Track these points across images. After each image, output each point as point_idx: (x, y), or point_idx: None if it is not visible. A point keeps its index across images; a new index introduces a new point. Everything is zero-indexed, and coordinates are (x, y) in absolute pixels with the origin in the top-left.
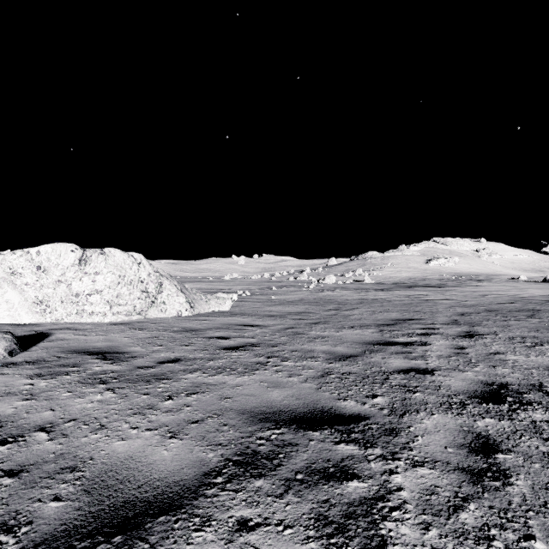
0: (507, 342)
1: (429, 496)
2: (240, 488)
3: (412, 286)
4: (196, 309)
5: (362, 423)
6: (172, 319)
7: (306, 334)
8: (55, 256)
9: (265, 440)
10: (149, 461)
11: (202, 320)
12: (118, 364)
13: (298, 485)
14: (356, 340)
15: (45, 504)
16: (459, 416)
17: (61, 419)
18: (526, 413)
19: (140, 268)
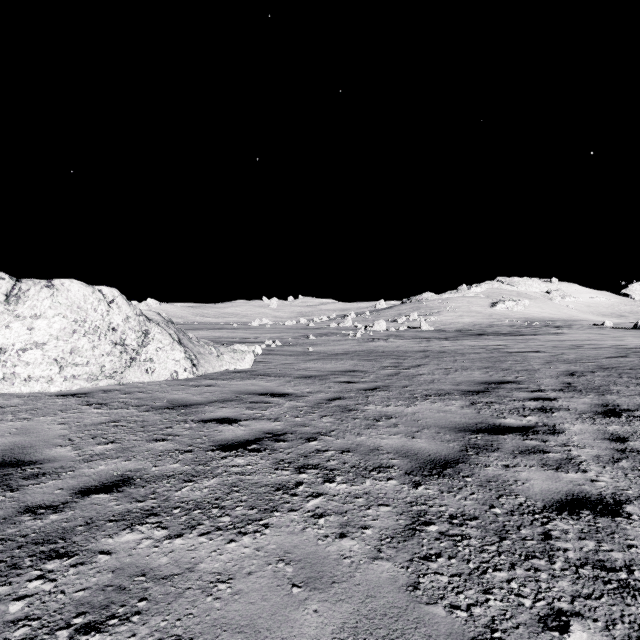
0: None
1: None
2: None
3: (481, 334)
4: (202, 367)
5: None
6: (161, 385)
7: (361, 412)
8: None
9: None
10: None
11: (206, 385)
12: None
13: None
14: (441, 422)
15: None
16: None
17: None
18: None
19: (111, 308)
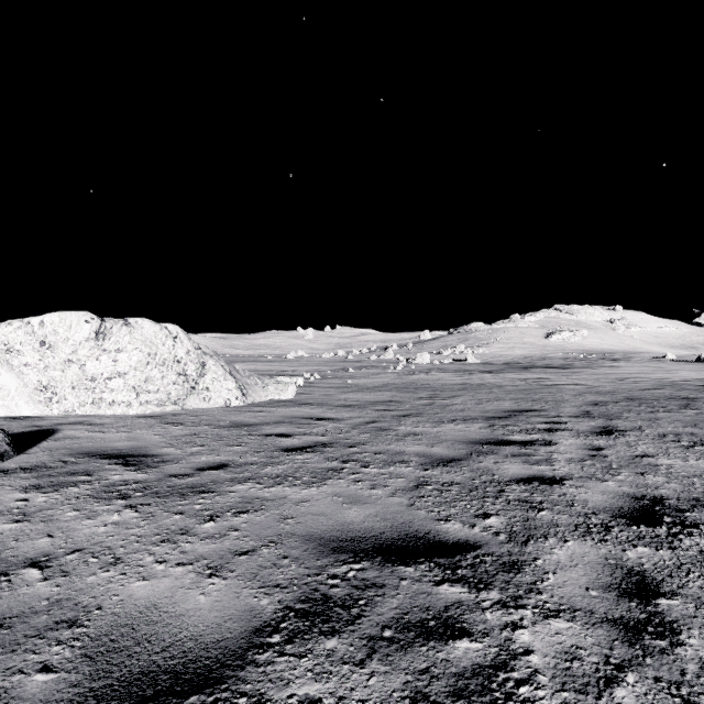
0: (657, 441)
1: (569, 662)
2: (305, 651)
3: (528, 368)
4: (250, 397)
5: (471, 554)
6: (218, 410)
7: (393, 431)
8: (64, 328)
9: (340, 579)
10: (179, 610)
11: (258, 411)
12: (144, 471)
13: (386, 646)
14: (459, 438)
15: (29, 678)
16: (602, 544)
17: (61, 549)
18: (691, 540)
19: (176, 343)
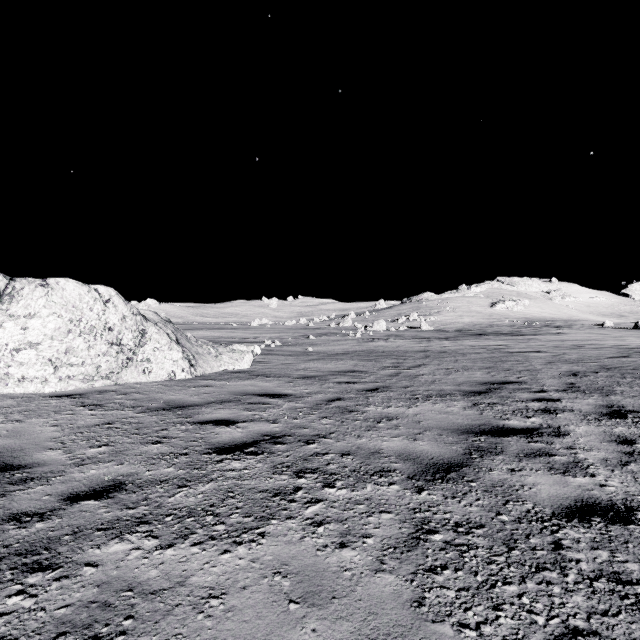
0: None
1: None
2: None
3: (481, 334)
4: (200, 368)
5: None
6: (158, 385)
7: (361, 413)
8: None
9: None
10: None
11: (204, 386)
12: None
13: None
14: (443, 423)
15: None
16: None
17: None
18: None
19: (107, 308)
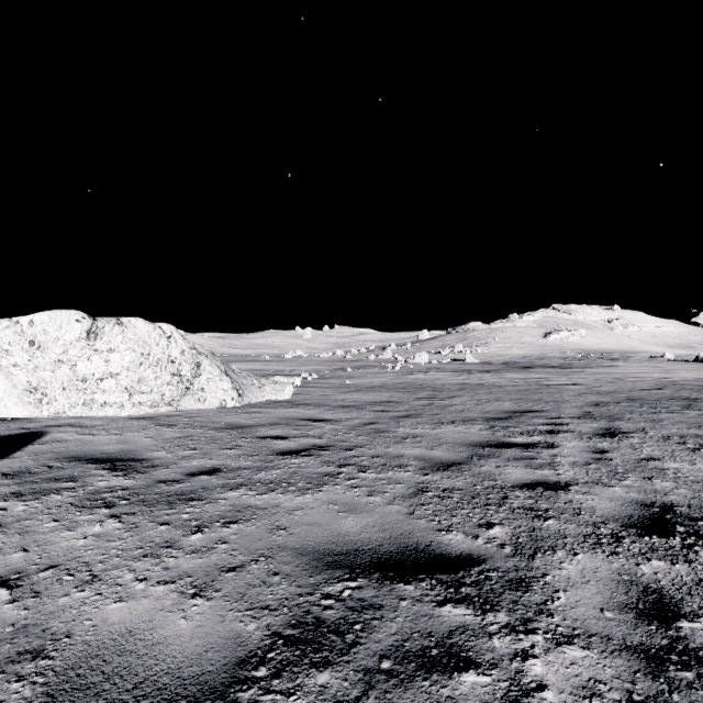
0: (662, 443)
1: (588, 700)
2: (294, 688)
3: (527, 367)
4: (246, 397)
5: (475, 569)
6: (213, 411)
7: (392, 433)
8: (54, 328)
9: (334, 599)
10: (157, 638)
11: (254, 412)
12: (132, 476)
13: (384, 680)
14: (459, 440)
15: None
16: (614, 557)
17: (35, 565)
18: None
19: (170, 343)
